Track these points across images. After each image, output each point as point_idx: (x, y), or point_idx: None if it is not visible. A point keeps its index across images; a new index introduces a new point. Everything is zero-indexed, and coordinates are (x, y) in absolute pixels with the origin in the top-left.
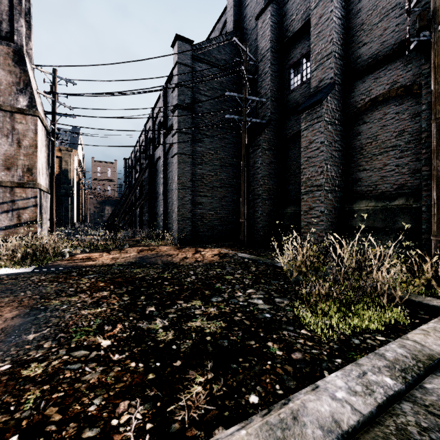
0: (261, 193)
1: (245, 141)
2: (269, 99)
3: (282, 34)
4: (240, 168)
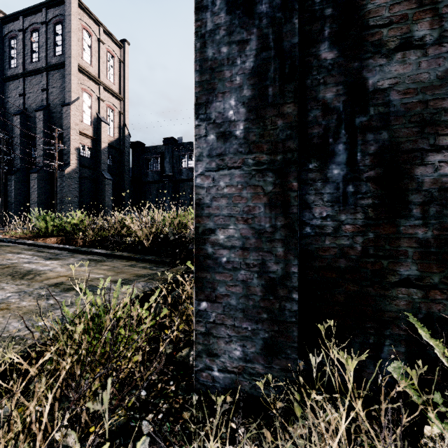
0: (14, 202)
1: (3, 177)
2: (19, 158)
3: (28, 129)
4: (4, 186)
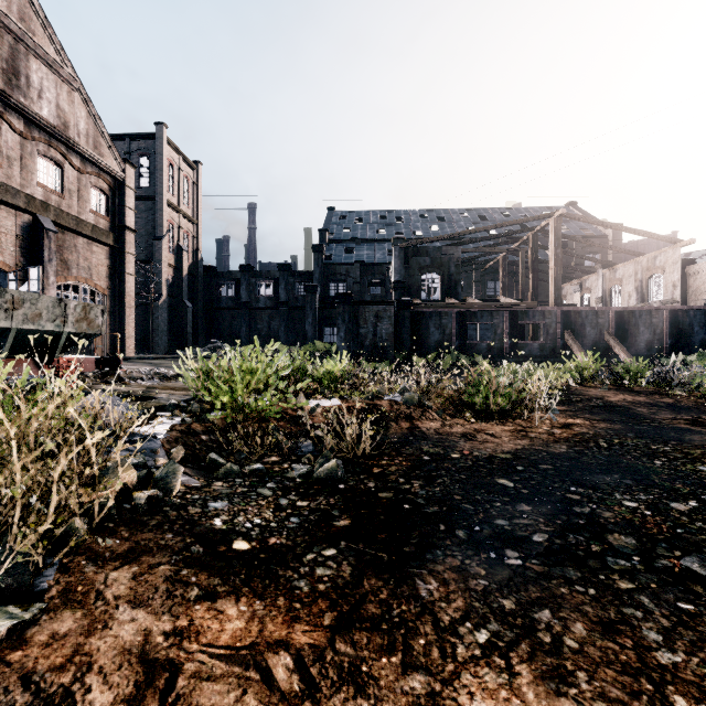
0: None
1: None
2: None
3: None
4: None
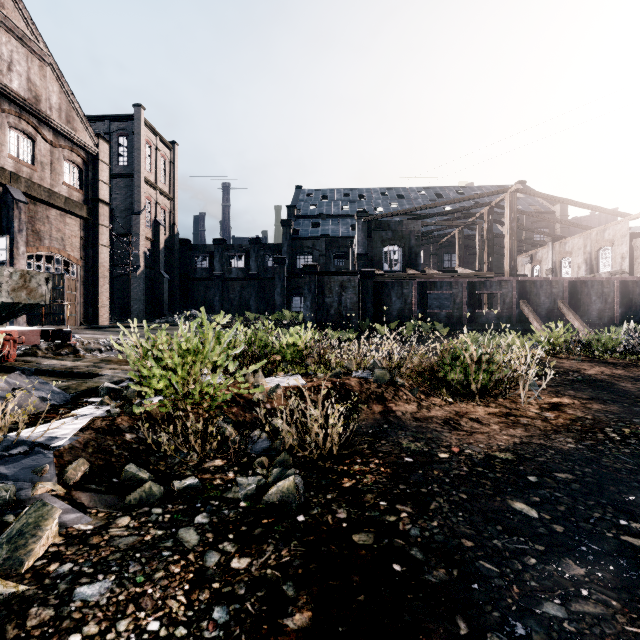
0: None
1: None
2: None
3: None
4: None
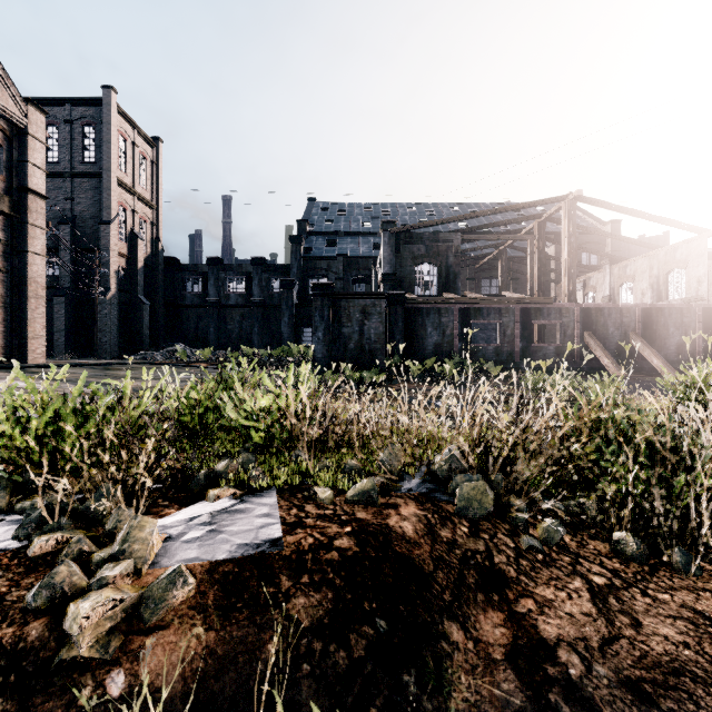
0: None
1: None
2: None
3: None
4: None
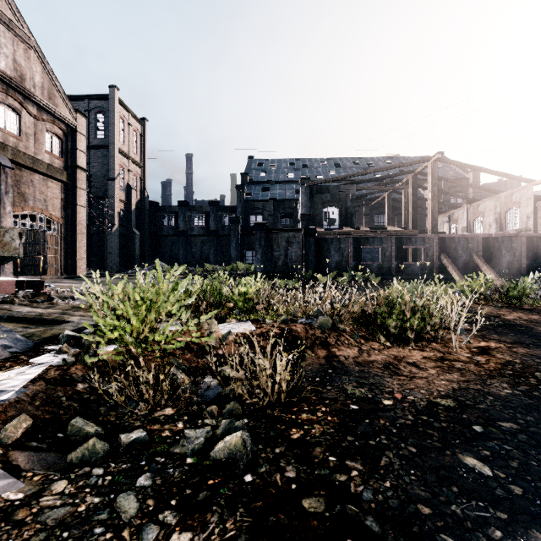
0: None
1: None
2: None
3: None
4: None
